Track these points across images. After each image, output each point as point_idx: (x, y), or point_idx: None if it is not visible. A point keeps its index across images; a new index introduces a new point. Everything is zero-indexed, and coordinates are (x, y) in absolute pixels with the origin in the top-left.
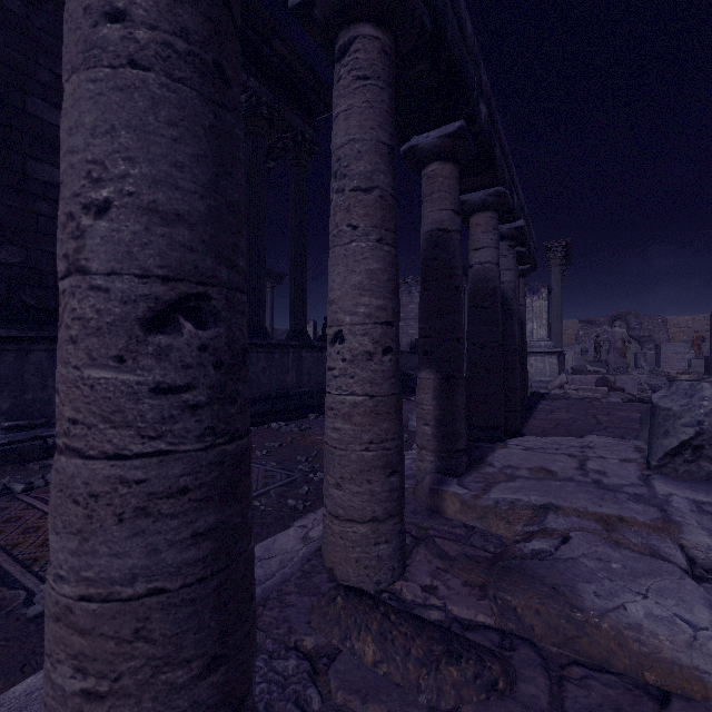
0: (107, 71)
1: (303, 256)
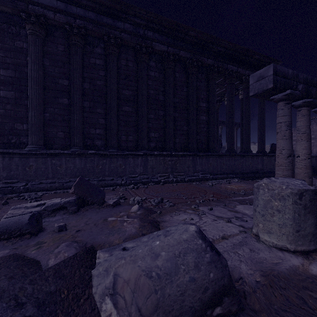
0: (284, 140)
1: (263, 123)
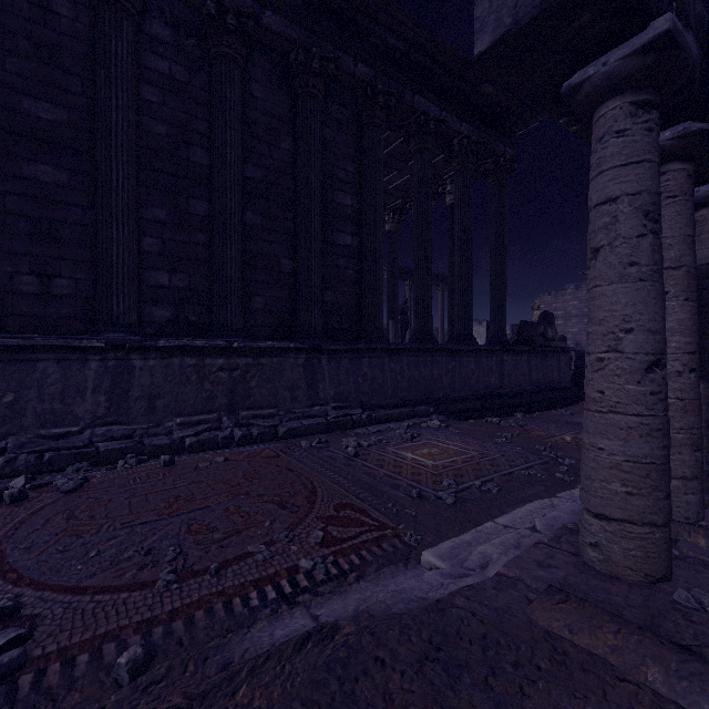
0: (631, 284)
1: (503, 268)
